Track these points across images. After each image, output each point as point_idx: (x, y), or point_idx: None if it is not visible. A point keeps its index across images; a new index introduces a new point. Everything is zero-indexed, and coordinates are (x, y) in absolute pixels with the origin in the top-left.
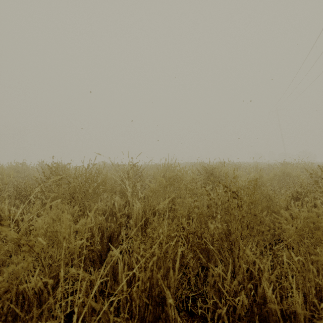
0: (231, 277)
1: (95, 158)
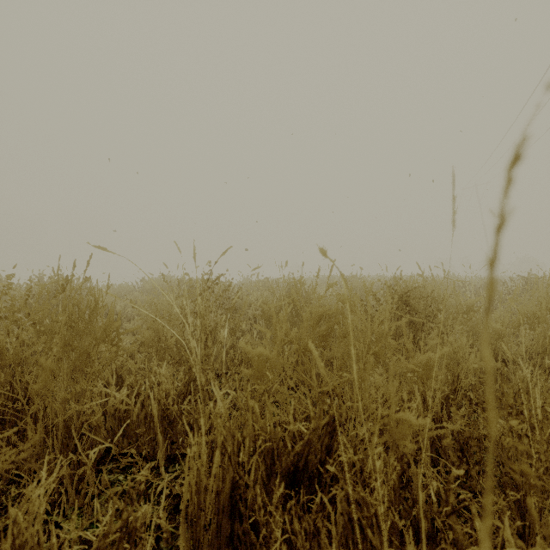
0: None
1: (88, 261)
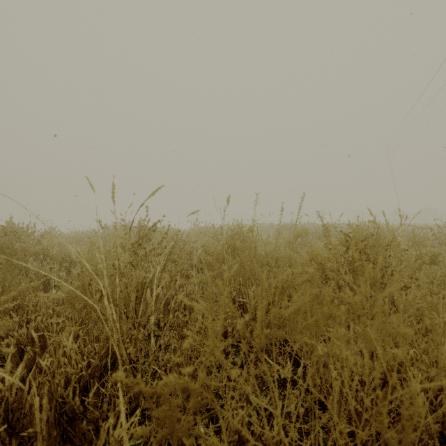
0: None
1: None
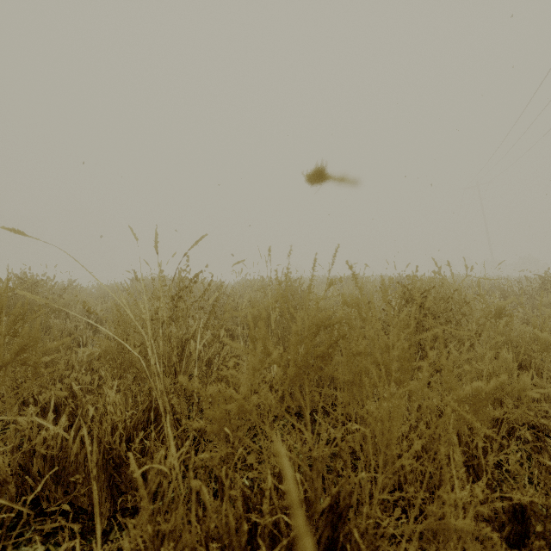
0: None
1: None
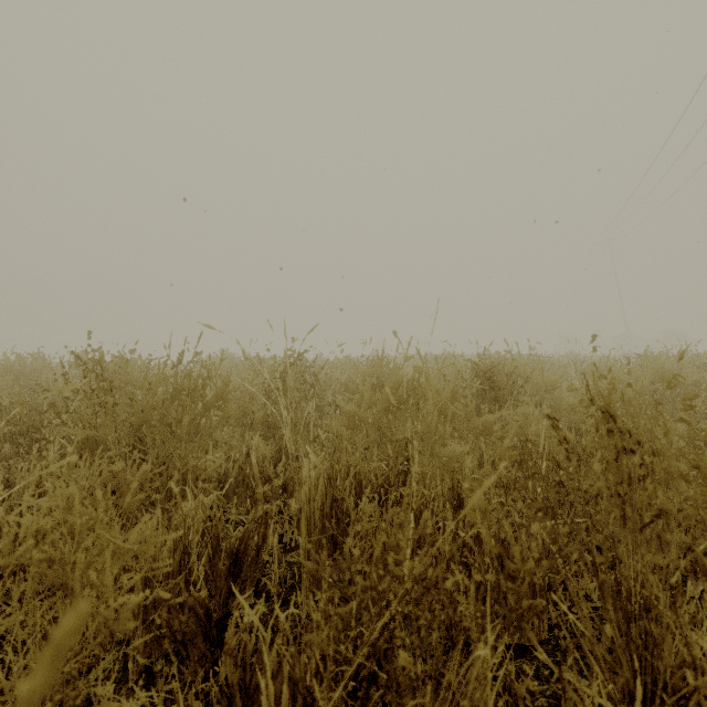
0: (620, 704)
1: (199, 338)
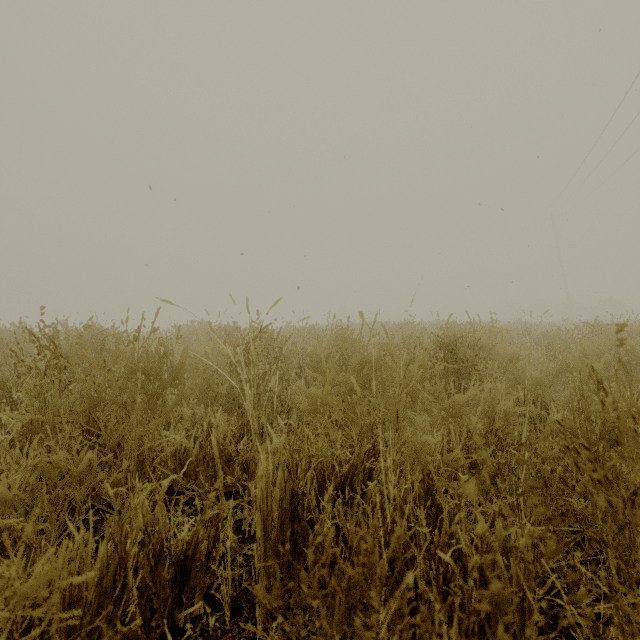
0: None
1: (157, 313)
